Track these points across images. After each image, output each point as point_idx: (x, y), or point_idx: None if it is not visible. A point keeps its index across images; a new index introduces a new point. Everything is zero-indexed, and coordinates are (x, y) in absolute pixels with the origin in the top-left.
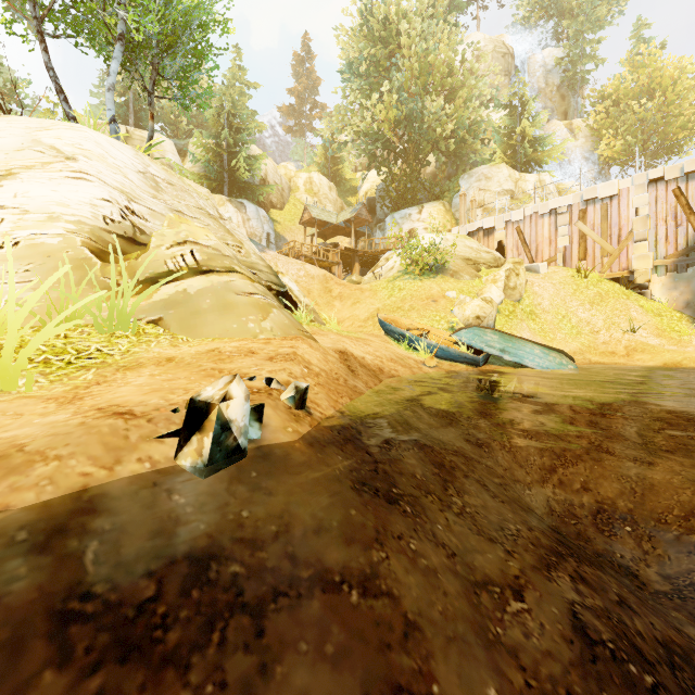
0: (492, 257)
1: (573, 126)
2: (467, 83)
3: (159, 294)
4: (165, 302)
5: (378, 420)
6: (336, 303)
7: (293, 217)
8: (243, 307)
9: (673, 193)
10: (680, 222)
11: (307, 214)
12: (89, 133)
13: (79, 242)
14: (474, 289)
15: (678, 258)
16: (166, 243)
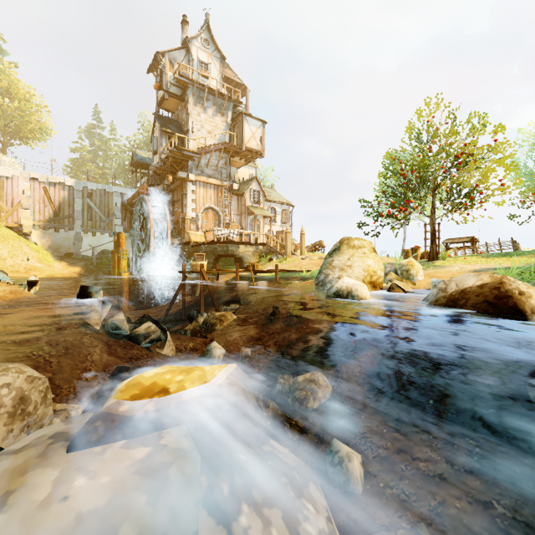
0: None
1: None
2: None
3: None
4: None
5: None
6: None
7: None
8: None
9: (44, 189)
10: (47, 205)
11: None
12: None
13: None
14: None
15: (46, 223)
16: None
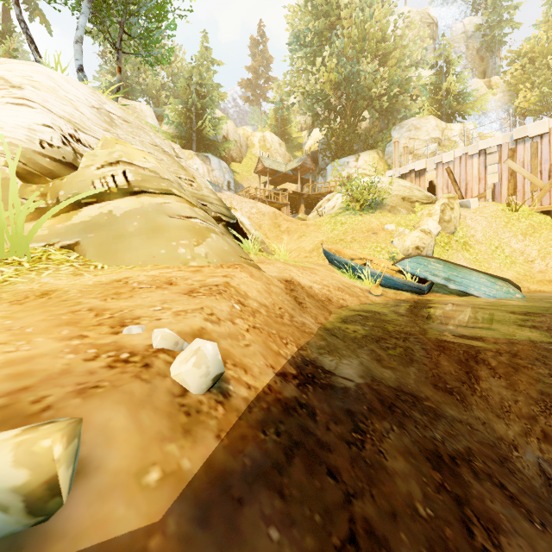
0: (424, 195)
1: (492, 83)
2: (399, 44)
3: (79, 216)
4: (85, 224)
5: (336, 379)
6: (284, 236)
7: (250, 169)
8: (175, 231)
9: None
10: None
11: (261, 164)
12: (43, 67)
13: (2, 162)
14: (410, 222)
15: None
16: (97, 163)
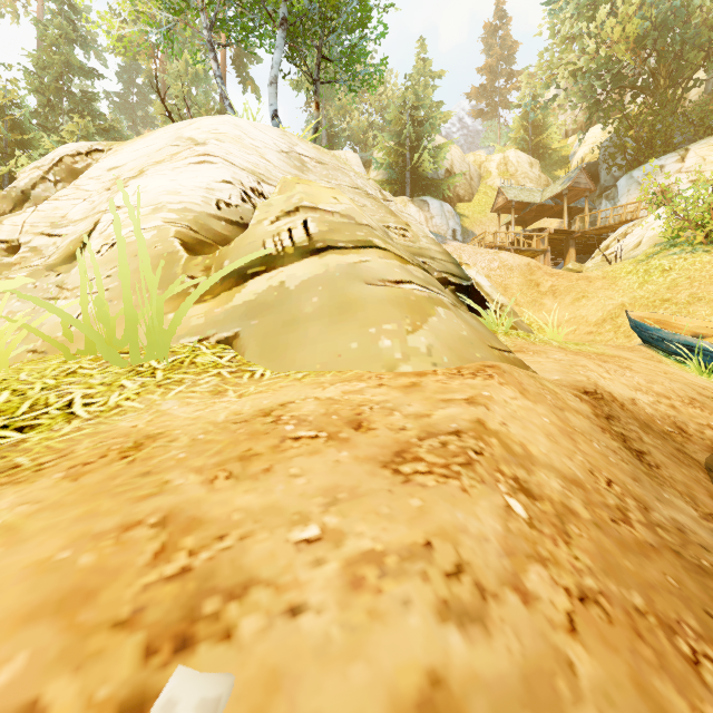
0: None
1: None
2: None
3: (242, 294)
4: (248, 306)
5: None
6: (546, 301)
7: (484, 208)
8: (375, 307)
9: None
10: None
11: (501, 198)
12: (230, 116)
13: (172, 233)
14: None
15: None
16: (271, 215)
